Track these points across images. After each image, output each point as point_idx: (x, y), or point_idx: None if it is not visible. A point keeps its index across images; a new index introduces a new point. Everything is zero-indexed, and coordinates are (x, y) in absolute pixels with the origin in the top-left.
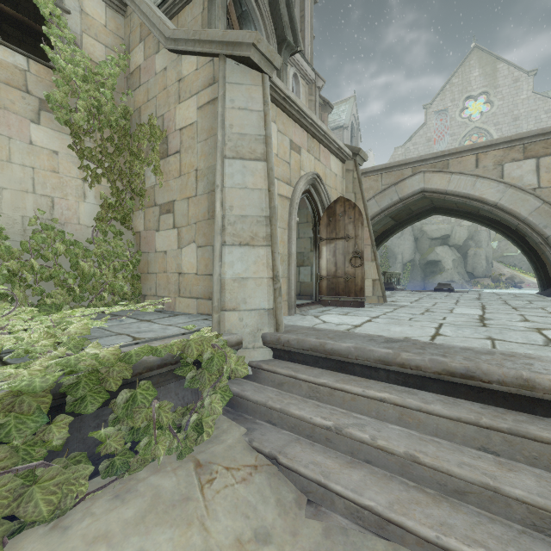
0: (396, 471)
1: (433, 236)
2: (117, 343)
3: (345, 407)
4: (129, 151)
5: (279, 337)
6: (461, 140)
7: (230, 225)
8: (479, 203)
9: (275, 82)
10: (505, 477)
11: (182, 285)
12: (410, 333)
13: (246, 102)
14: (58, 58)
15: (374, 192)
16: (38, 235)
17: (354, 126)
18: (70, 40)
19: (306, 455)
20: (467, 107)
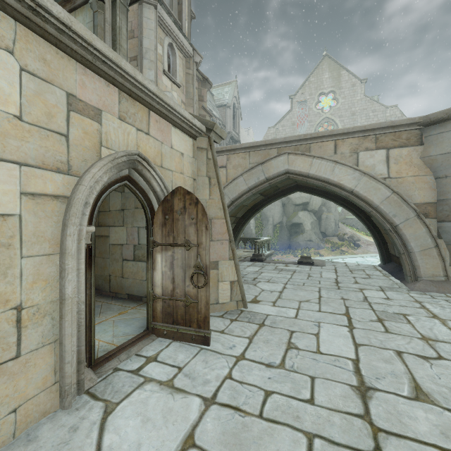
0: None
1: (296, 202)
2: None
3: None
4: None
5: None
6: (316, 126)
7: None
8: (337, 188)
9: None
10: None
11: None
12: None
13: None
14: None
15: (243, 169)
16: None
17: (236, 106)
18: None
19: None
20: (321, 101)
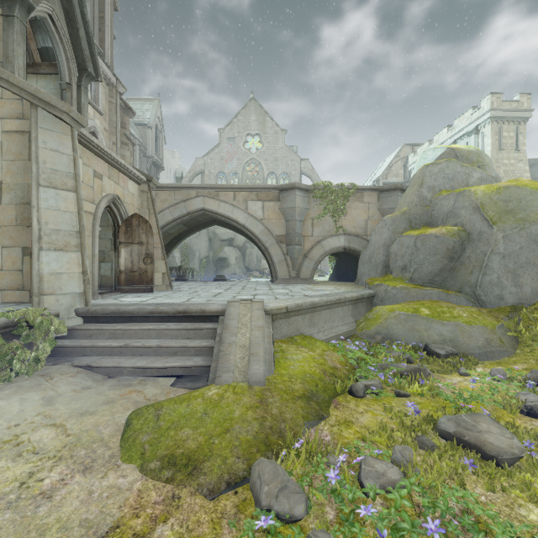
0: (153, 354)
1: (223, 238)
2: None
3: (131, 338)
4: None
5: (89, 309)
6: (244, 165)
7: (46, 236)
8: (235, 223)
9: (81, 132)
10: (190, 342)
11: None
12: (173, 302)
13: (58, 145)
14: None
15: (169, 204)
16: None
17: (158, 128)
18: None
19: (109, 360)
20: (248, 141)
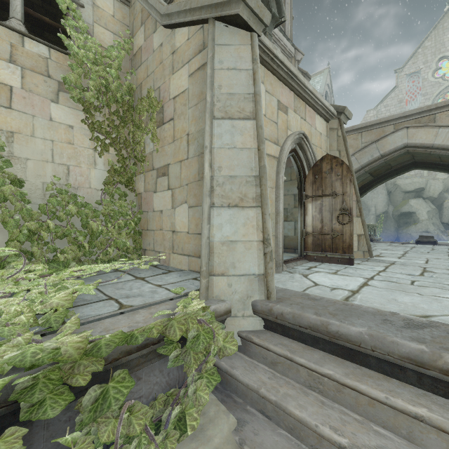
0: None
1: (407, 189)
2: (102, 313)
3: (359, 412)
4: (132, 122)
5: (271, 307)
6: (433, 99)
7: (218, 187)
8: None
9: (263, 41)
10: None
11: (176, 242)
12: (426, 308)
13: (235, 61)
14: (72, 44)
15: (354, 150)
16: (54, 199)
17: (328, 95)
18: (83, 29)
19: None
20: (441, 67)
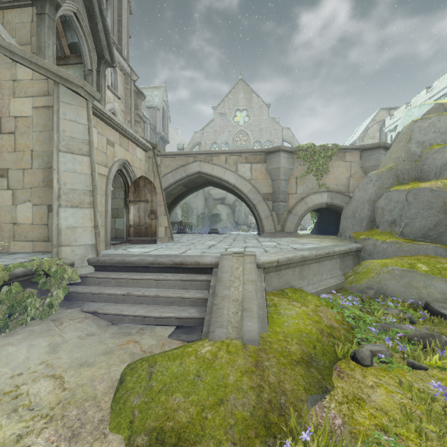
0: (152, 303)
1: (216, 197)
2: None
3: (134, 286)
4: None
5: (99, 259)
6: (233, 136)
7: (64, 195)
8: (227, 184)
9: (96, 105)
10: (186, 293)
11: (18, 232)
12: (171, 253)
13: (75, 116)
14: None
15: (171, 169)
16: None
17: (165, 109)
18: None
19: (113, 307)
20: (237, 115)
